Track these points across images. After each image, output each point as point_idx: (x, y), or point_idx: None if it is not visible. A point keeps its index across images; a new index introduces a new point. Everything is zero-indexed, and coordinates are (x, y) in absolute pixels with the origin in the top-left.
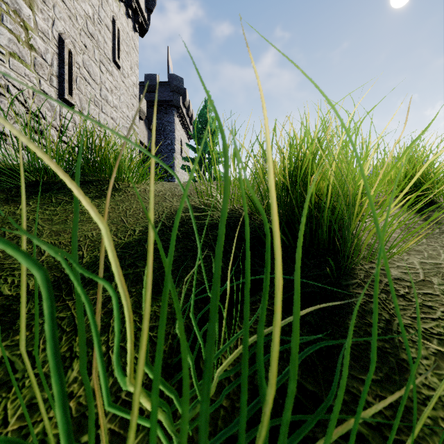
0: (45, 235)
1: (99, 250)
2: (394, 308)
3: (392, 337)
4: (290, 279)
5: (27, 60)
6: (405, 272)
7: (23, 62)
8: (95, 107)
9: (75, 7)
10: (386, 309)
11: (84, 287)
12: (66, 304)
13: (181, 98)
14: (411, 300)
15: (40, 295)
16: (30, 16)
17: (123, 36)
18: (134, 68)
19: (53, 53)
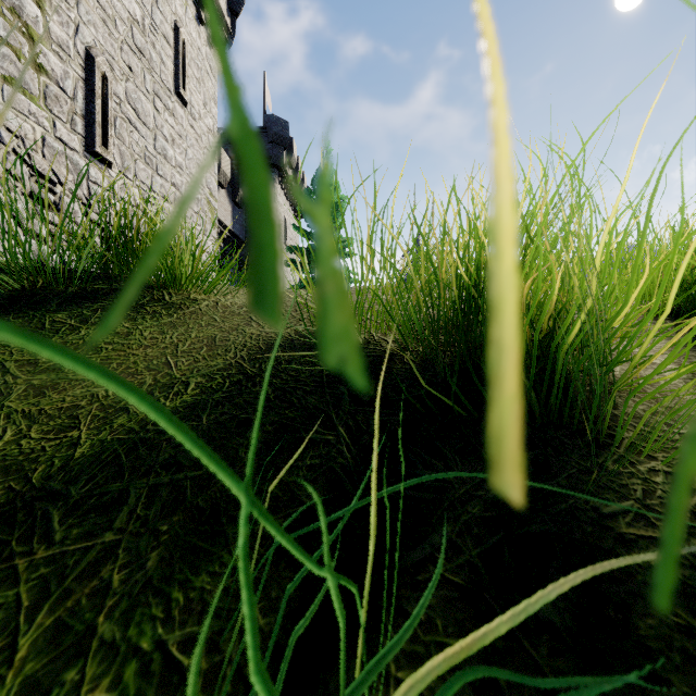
0: (15, 395)
1: (112, 428)
2: None
3: None
4: (491, 498)
5: (33, 90)
6: None
7: (26, 93)
8: (146, 166)
9: (113, 6)
10: None
11: (62, 519)
12: (12, 567)
13: (285, 154)
14: None
15: None
16: (37, 17)
17: (192, 53)
18: (209, 104)
19: (77, 78)
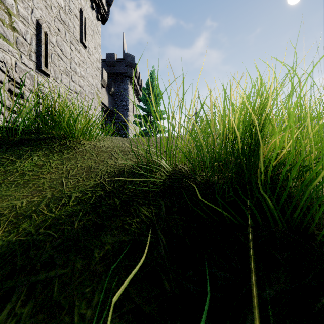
0: None
1: (18, 231)
2: None
3: None
4: (265, 296)
5: (10, 39)
6: None
7: (7, 41)
8: (66, 76)
9: None
10: None
11: None
12: None
13: (133, 71)
14: None
15: None
16: (12, 4)
17: (89, 23)
18: (97, 47)
19: (32, 34)
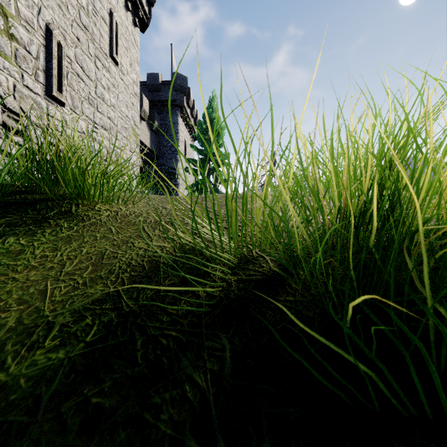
0: None
1: None
2: None
3: None
4: None
5: (6, 51)
6: None
7: (1, 54)
8: (89, 105)
9: None
10: None
11: None
12: None
13: (185, 98)
14: None
15: None
16: (10, 1)
17: (122, 30)
18: (134, 65)
19: (39, 44)
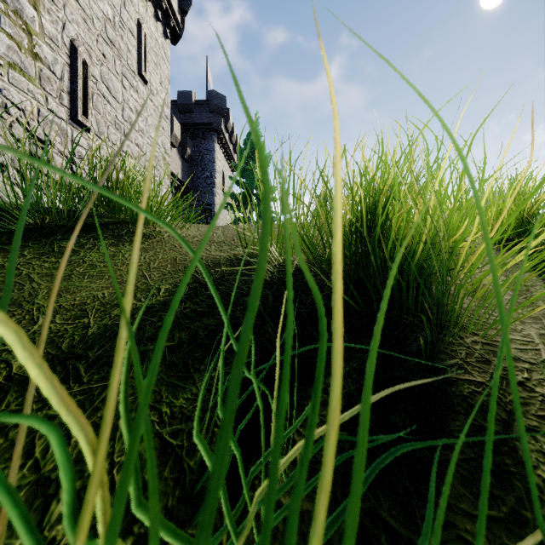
0: (41, 296)
1: (111, 317)
2: (511, 402)
3: (513, 447)
4: (366, 358)
5: (31, 73)
6: (521, 349)
7: (25, 75)
8: (116, 131)
9: (91, 8)
10: (500, 403)
11: (86, 370)
12: None
13: (223, 121)
14: (534, 389)
15: (26, 382)
16: (34, 17)
17: (151, 43)
18: (164, 83)
19: (64, 63)
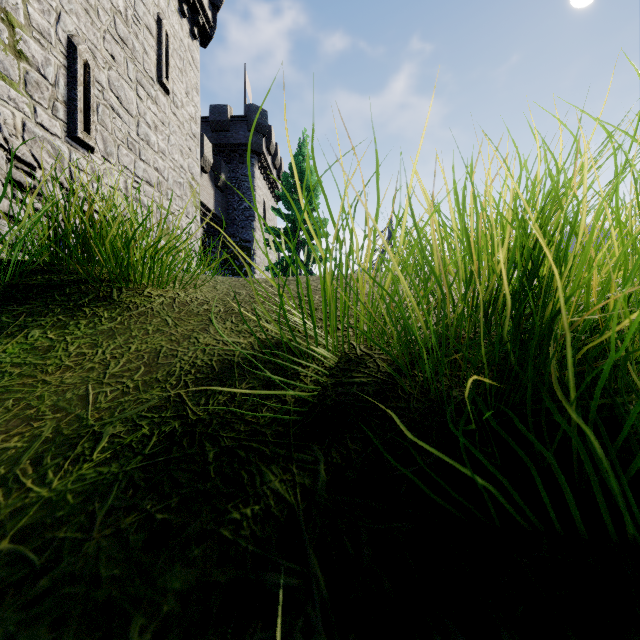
0: None
1: None
2: None
3: None
4: None
5: (12, 75)
6: None
7: (5, 79)
8: (129, 151)
9: None
10: None
11: None
12: None
13: (264, 141)
14: None
15: None
16: (17, 5)
17: (175, 44)
18: (191, 93)
19: (59, 65)
